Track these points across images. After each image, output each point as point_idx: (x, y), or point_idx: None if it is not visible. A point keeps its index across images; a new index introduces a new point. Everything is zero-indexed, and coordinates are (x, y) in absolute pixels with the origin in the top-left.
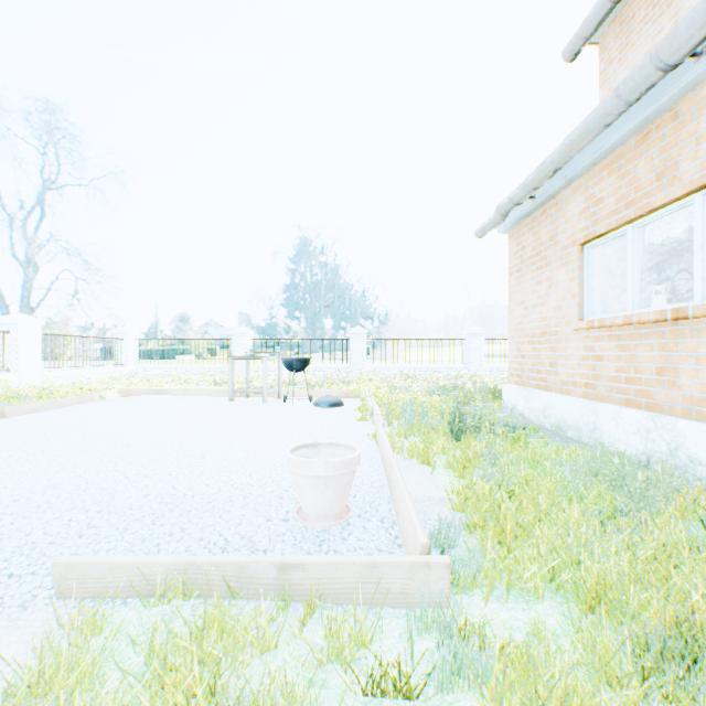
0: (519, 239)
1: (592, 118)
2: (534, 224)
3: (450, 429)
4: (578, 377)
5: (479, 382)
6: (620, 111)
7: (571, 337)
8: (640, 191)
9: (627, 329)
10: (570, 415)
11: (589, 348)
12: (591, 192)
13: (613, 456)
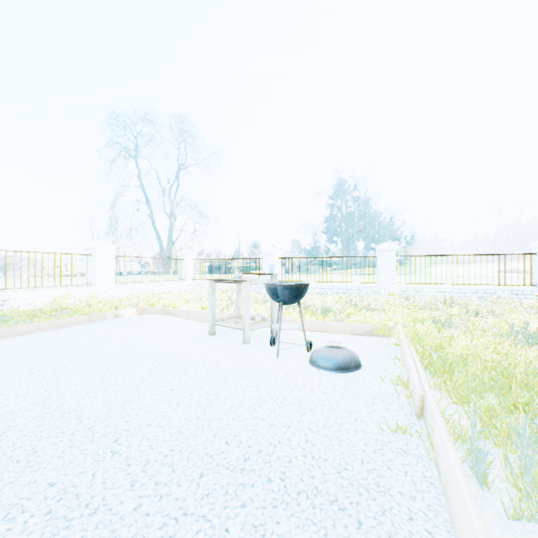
0: None
1: None
2: None
3: None
4: None
5: None
6: None
7: None
8: None
9: None
10: None
11: None
12: None
13: None
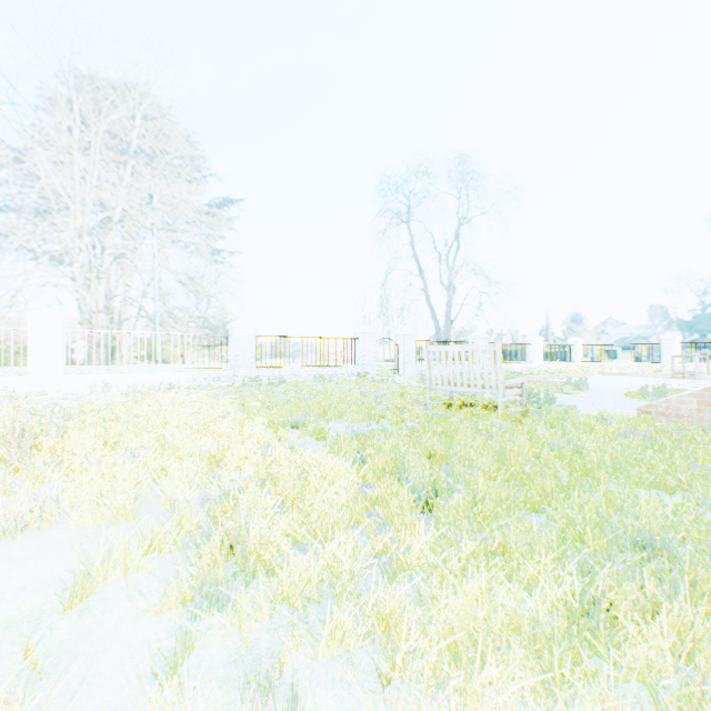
0: None
1: None
2: None
3: None
4: None
5: None
6: None
7: None
8: None
9: None
10: None
11: None
12: None
13: None
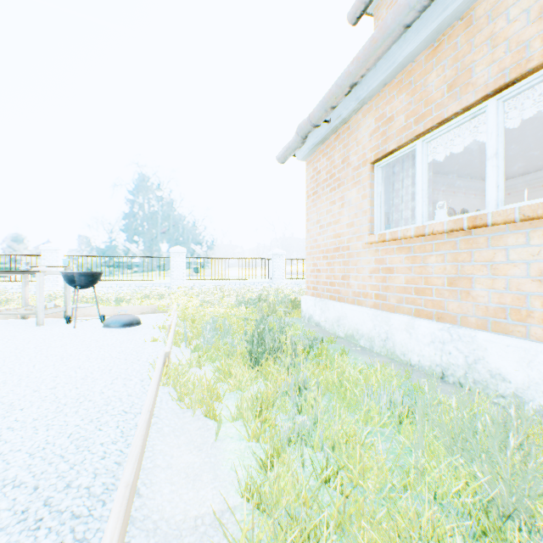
0: (315, 165)
1: (394, 14)
2: (329, 150)
3: (250, 352)
4: (369, 289)
5: (281, 293)
6: (423, 5)
7: (363, 251)
8: (431, 104)
9: (418, 241)
10: (363, 325)
11: (380, 260)
12: (382, 112)
13: (408, 367)
